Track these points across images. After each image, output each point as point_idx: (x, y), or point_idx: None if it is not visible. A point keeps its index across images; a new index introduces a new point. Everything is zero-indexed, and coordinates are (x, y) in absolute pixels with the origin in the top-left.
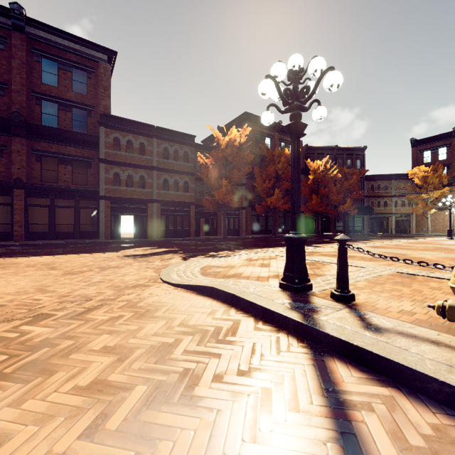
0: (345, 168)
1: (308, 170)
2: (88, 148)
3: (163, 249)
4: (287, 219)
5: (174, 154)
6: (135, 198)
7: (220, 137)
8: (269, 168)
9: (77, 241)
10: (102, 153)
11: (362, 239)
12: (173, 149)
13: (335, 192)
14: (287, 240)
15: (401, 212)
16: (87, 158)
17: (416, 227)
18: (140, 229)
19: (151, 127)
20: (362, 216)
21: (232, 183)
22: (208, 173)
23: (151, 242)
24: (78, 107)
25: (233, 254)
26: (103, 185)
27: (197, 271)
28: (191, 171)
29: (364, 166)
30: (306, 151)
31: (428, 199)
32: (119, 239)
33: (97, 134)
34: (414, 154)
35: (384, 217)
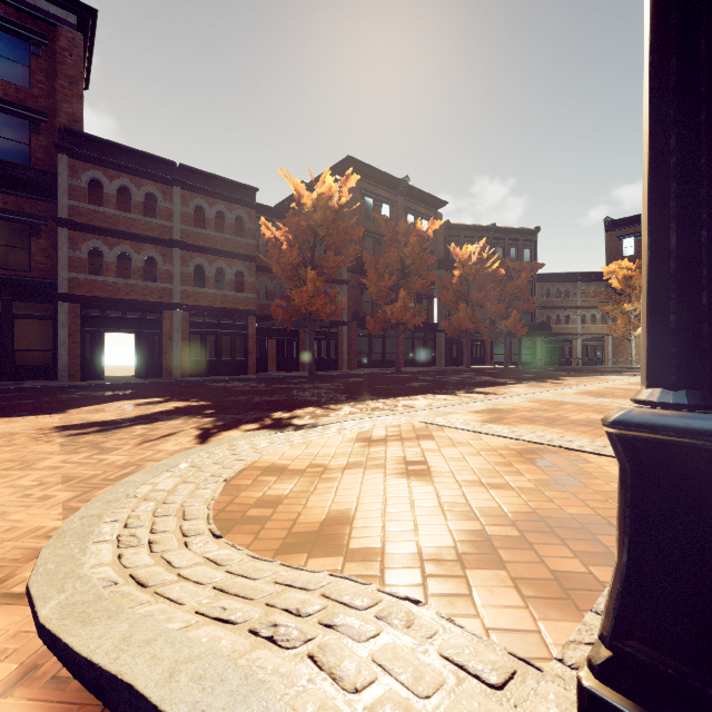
0: (509, 261)
1: (450, 262)
2: (32, 197)
3: (177, 403)
4: (417, 342)
5: (217, 220)
6: (136, 300)
7: (303, 192)
8: (390, 252)
9: (1, 385)
10: (62, 207)
11: (546, 377)
12: (214, 210)
13: (493, 299)
14: (644, 445)
15: (590, 332)
16: (31, 216)
17: (612, 355)
18: (147, 359)
19: (169, 165)
20: (532, 338)
21: (324, 275)
22: (281, 256)
23: (167, 385)
24: (10, 112)
25: (326, 415)
26: (65, 273)
27: (208, 497)
28: (250, 253)
29: (536, 259)
30: (447, 231)
31: (631, 312)
32: (102, 379)
33: (54, 169)
34: (610, 242)
35: (565, 340)
